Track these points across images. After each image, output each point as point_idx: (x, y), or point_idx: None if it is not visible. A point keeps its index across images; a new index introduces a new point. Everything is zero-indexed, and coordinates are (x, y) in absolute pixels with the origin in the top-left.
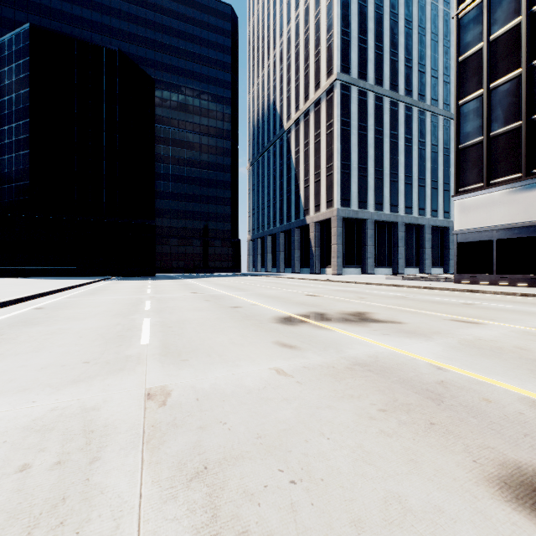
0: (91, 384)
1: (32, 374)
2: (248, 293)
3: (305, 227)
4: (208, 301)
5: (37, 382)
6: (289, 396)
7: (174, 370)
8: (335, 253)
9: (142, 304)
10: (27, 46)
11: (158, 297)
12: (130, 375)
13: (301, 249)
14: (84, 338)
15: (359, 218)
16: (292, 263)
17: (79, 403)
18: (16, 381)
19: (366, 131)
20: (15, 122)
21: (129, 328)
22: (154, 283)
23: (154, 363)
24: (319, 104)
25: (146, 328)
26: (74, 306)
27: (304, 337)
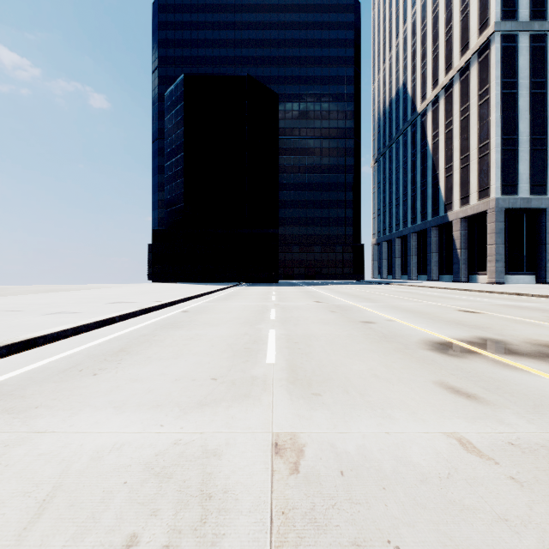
0: (215, 412)
1: (167, 386)
2: (378, 305)
3: (446, 225)
4: (333, 313)
5: (169, 397)
6: (507, 512)
7: (305, 409)
8: (492, 255)
9: (268, 312)
10: (182, 93)
11: (282, 305)
12: (255, 407)
13: (440, 253)
14: (214, 348)
15: (532, 207)
16: (428, 269)
17: (202, 439)
18: (153, 392)
19: (544, 88)
20: (174, 157)
21: (255, 340)
22: (278, 290)
23: (281, 392)
24: (467, 70)
25: (271, 342)
26: (210, 310)
27: (485, 381)
